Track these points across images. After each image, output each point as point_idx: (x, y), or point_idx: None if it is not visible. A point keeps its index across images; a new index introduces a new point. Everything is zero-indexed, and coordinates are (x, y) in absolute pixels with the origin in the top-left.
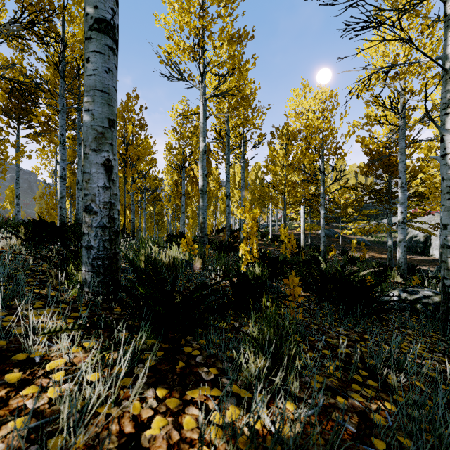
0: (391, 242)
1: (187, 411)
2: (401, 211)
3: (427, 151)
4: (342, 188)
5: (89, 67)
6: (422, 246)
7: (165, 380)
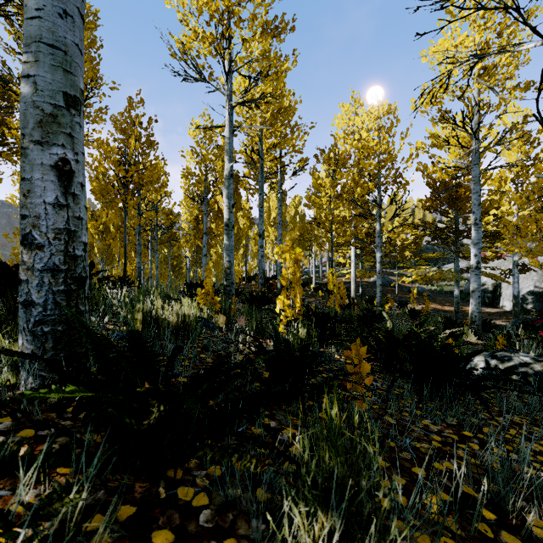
0: (458, 292)
1: None
2: (475, 254)
3: (499, 183)
4: (402, 224)
5: (30, 4)
6: (490, 296)
7: None
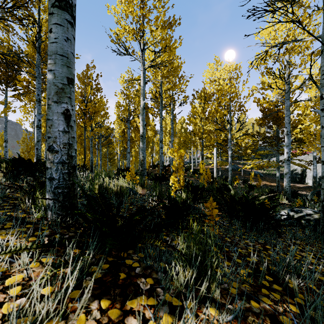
0: (278, 174)
1: (126, 321)
2: (287, 152)
3: (304, 109)
4: (244, 135)
5: (52, 36)
6: (300, 177)
7: (109, 291)
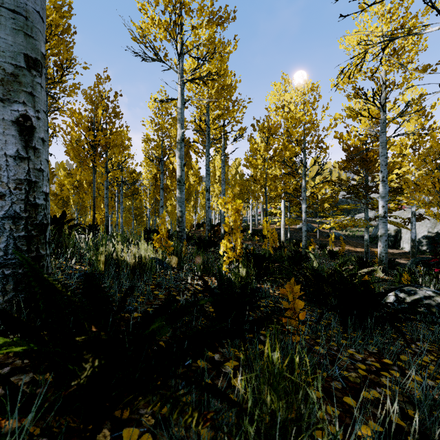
0: (367, 237)
1: None
2: (383, 206)
3: (400, 148)
4: (323, 181)
5: None
6: (393, 240)
7: None
